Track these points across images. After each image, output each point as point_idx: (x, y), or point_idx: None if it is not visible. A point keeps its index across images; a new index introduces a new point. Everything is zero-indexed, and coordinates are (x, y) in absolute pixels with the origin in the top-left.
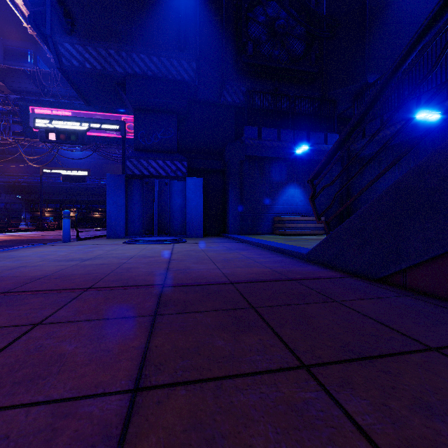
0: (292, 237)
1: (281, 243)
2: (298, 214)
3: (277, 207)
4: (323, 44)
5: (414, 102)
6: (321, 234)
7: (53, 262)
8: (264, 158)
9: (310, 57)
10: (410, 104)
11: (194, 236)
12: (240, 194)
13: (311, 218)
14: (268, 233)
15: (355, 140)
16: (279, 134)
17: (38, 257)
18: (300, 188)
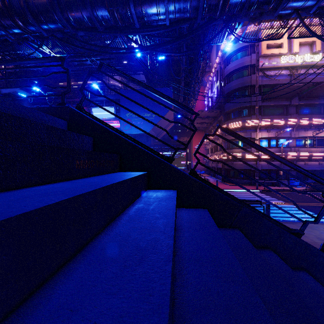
0: None
1: None
2: None
3: None
4: None
5: None
6: None
7: (314, 238)
8: None
9: None
10: None
11: None
12: None
13: None
14: None
15: None
16: None
17: (320, 232)
18: None
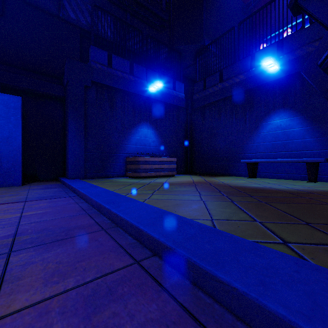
0: (149, 181)
1: (146, 204)
2: (151, 155)
3: (130, 146)
4: (170, 1)
5: (249, 59)
6: (174, 175)
7: None
8: (115, 90)
9: (161, 1)
10: (246, 61)
11: (5, 185)
12: (84, 127)
13: (166, 159)
14: (120, 175)
15: (197, 91)
16: (132, 67)
17: None
18: (153, 129)
